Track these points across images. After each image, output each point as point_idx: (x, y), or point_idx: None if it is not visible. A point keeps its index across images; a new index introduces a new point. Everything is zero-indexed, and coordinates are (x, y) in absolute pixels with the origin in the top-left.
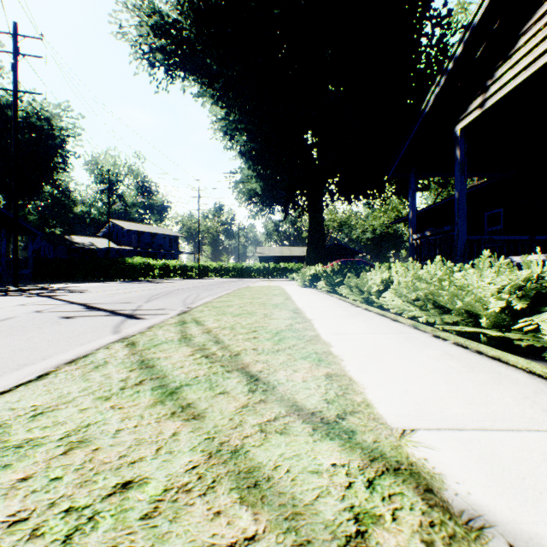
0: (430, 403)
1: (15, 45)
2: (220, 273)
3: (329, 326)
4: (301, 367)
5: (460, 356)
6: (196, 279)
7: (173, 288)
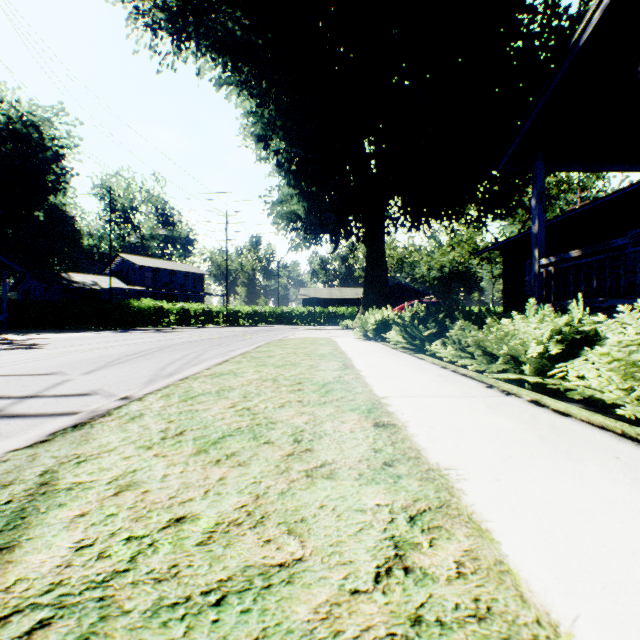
0: None
1: None
2: (253, 319)
3: (579, 561)
4: None
5: None
6: (222, 326)
7: (176, 341)
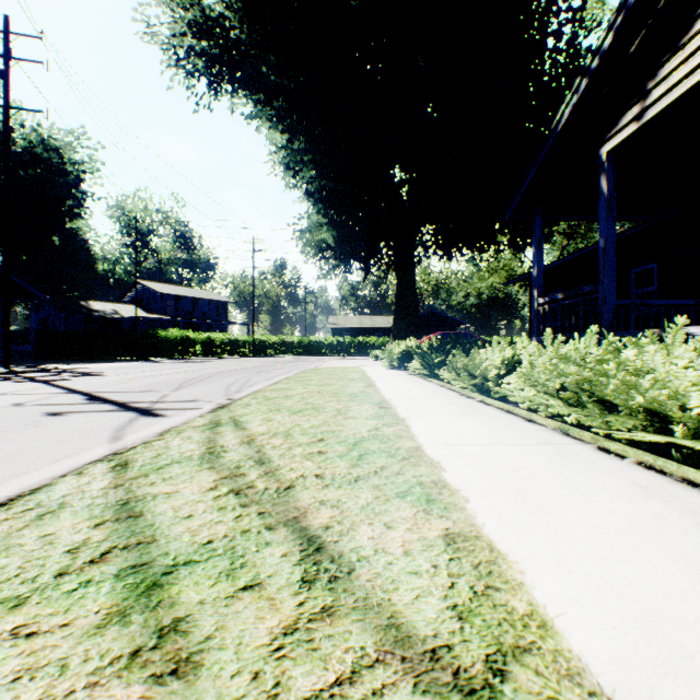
0: (668, 619)
1: (6, 46)
2: (281, 349)
3: (434, 430)
4: (398, 516)
5: (663, 491)
6: (249, 357)
7: (217, 370)
